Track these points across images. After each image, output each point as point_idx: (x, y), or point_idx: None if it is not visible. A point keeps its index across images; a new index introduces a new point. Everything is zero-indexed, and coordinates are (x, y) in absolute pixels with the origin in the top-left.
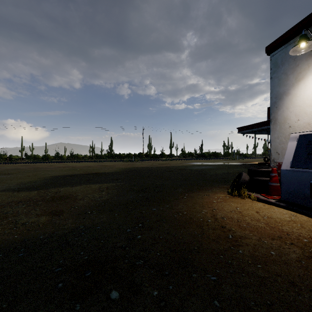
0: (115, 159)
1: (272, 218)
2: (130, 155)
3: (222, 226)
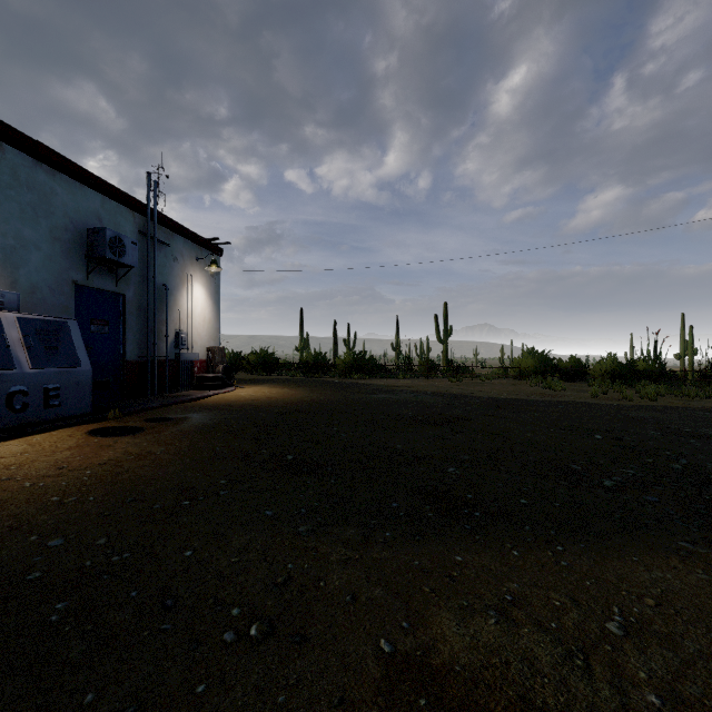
0: None
1: (27, 452)
2: None
3: (103, 464)
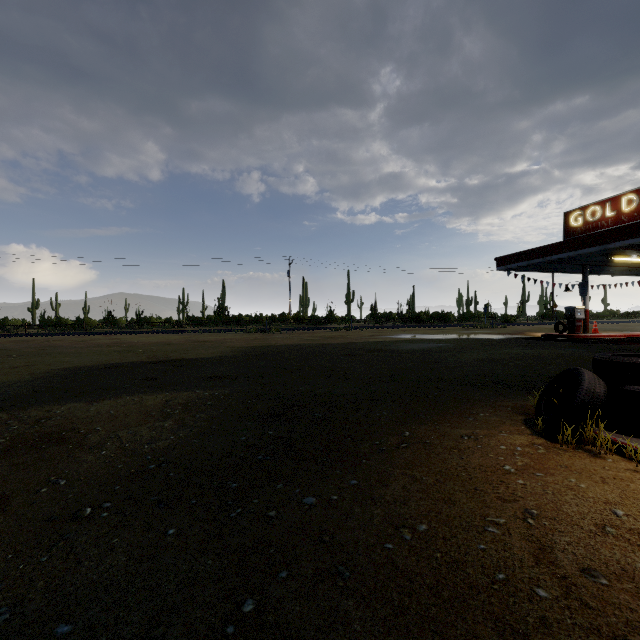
0: (230, 327)
1: None
2: (262, 319)
3: None
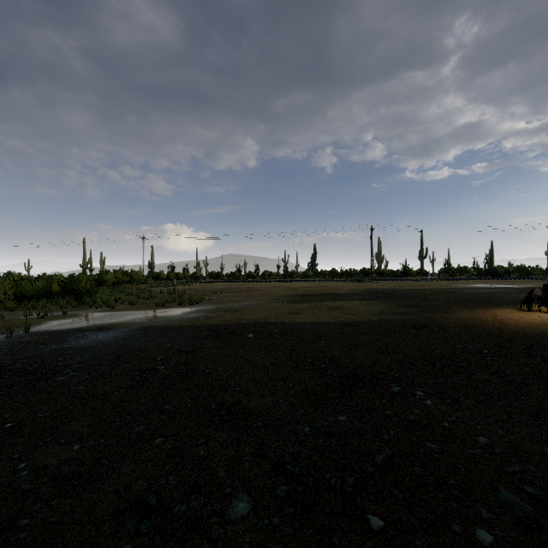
0: (328, 279)
1: None
2: (350, 273)
3: (500, 321)
